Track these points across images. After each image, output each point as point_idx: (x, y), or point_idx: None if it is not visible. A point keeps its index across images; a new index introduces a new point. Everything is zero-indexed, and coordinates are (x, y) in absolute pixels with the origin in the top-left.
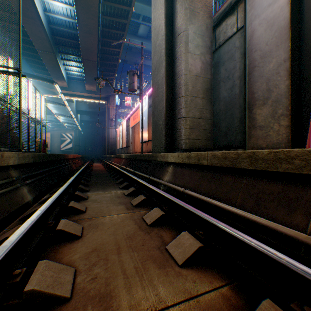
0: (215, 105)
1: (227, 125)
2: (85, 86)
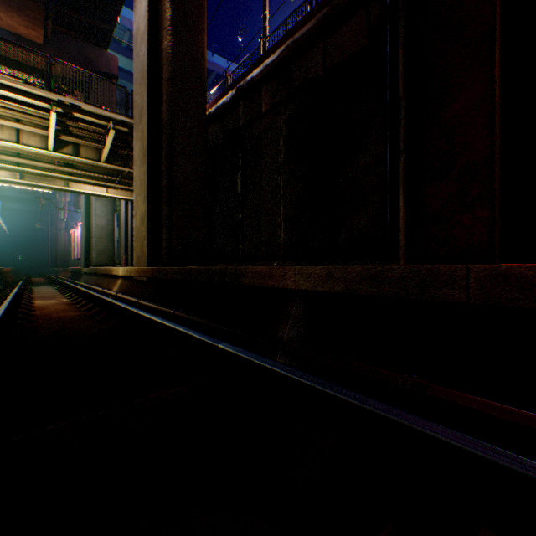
0: None
1: None
2: None
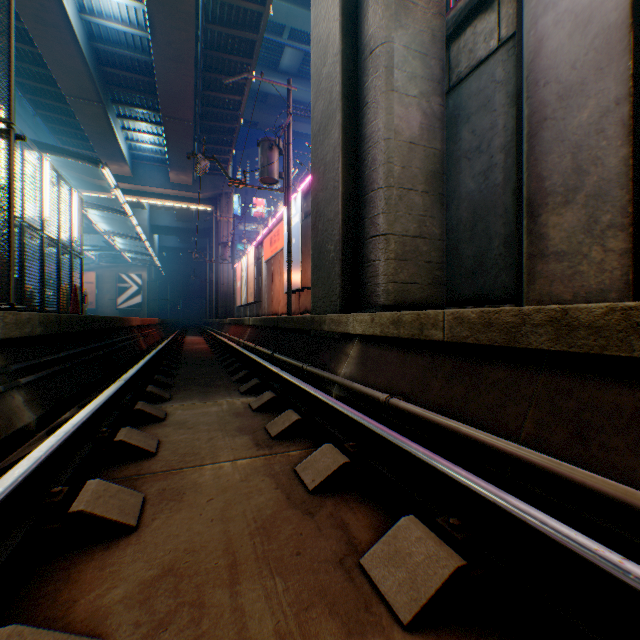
0: (450, 209)
1: (477, 252)
2: (168, 175)
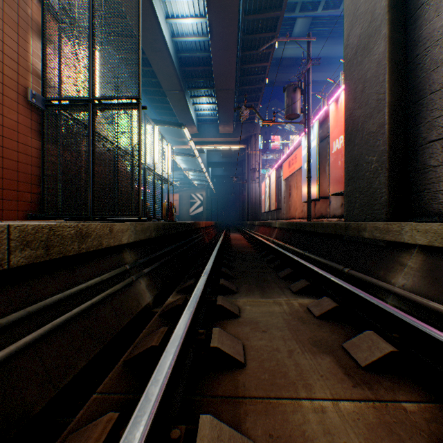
0: None
1: None
2: (218, 129)
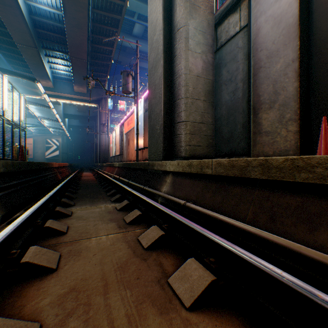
0: (217, 109)
1: (230, 131)
2: (73, 87)
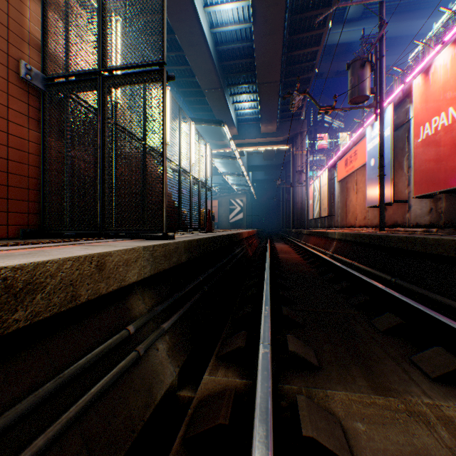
0: None
1: None
2: (259, 128)
